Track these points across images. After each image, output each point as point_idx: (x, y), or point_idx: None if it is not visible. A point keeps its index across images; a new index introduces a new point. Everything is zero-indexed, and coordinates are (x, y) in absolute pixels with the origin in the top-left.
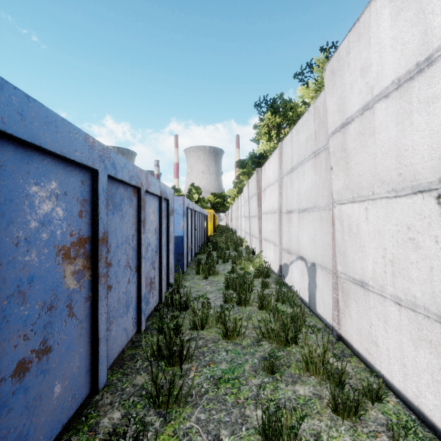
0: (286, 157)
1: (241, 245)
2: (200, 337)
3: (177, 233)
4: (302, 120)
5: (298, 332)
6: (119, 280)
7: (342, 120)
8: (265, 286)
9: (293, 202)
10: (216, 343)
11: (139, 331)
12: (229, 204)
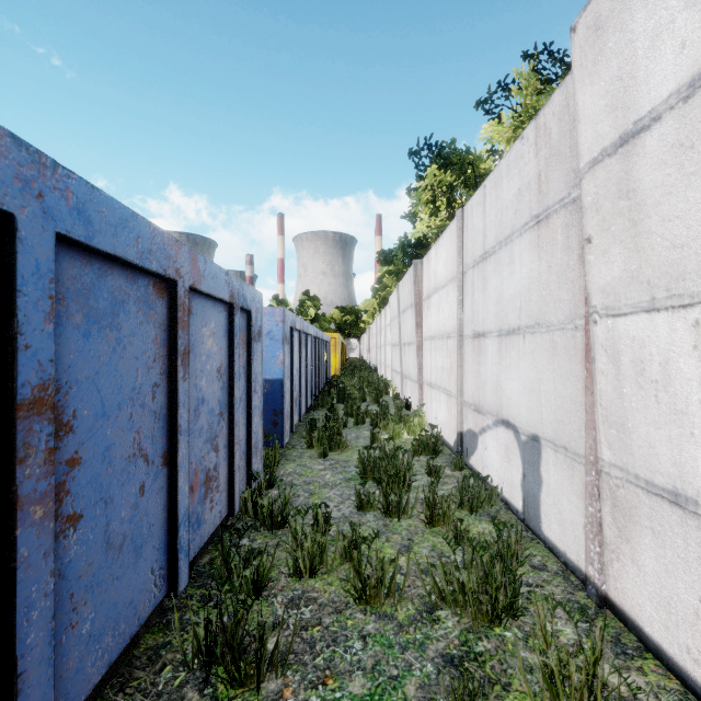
0: (473, 234)
1: (386, 393)
2: (308, 599)
3: (272, 374)
4: (508, 159)
5: (517, 593)
6: (109, 495)
7: (623, 128)
8: (438, 480)
9: (486, 318)
10: (341, 614)
11: (173, 592)
12: (365, 324)
